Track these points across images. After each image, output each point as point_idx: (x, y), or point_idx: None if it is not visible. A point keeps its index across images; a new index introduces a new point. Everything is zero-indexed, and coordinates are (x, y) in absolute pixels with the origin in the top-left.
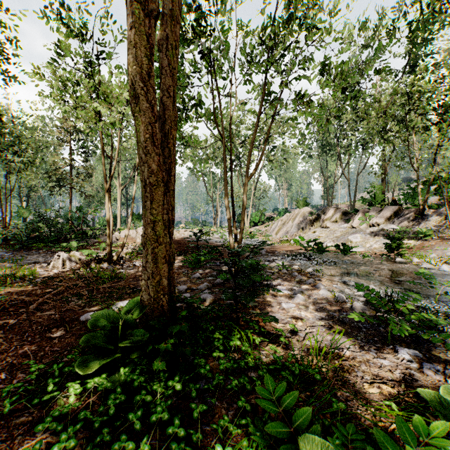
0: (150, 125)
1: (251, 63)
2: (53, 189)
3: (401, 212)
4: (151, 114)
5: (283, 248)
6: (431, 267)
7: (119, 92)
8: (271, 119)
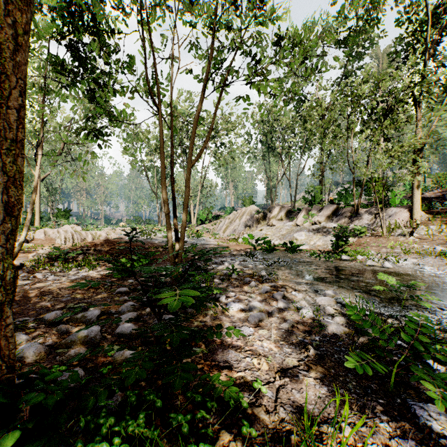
0: None
1: (194, 3)
2: None
3: (338, 211)
4: None
5: (231, 247)
6: (376, 264)
7: None
8: (220, 93)
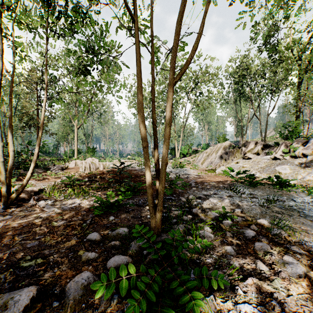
0: None
1: None
2: (23, 128)
3: None
4: None
5: (211, 178)
6: None
7: None
8: None
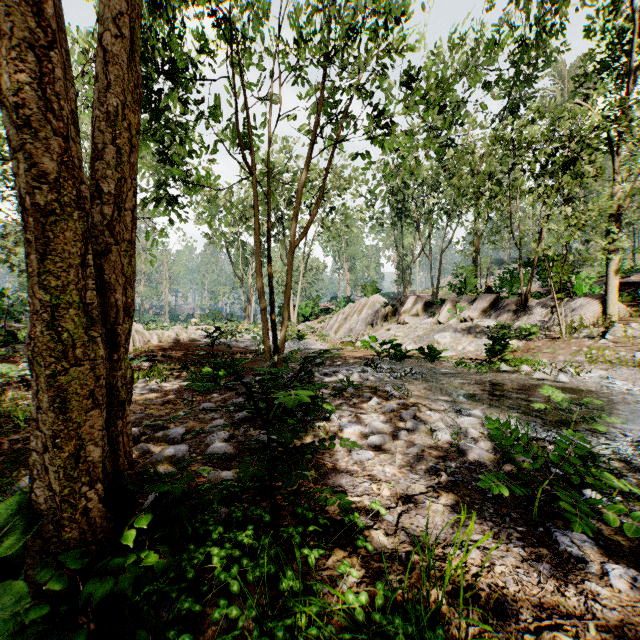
0: (30, 49)
1: (299, 45)
2: None
3: (499, 303)
4: (34, 21)
5: (347, 354)
6: (546, 377)
7: None
8: (332, 151)
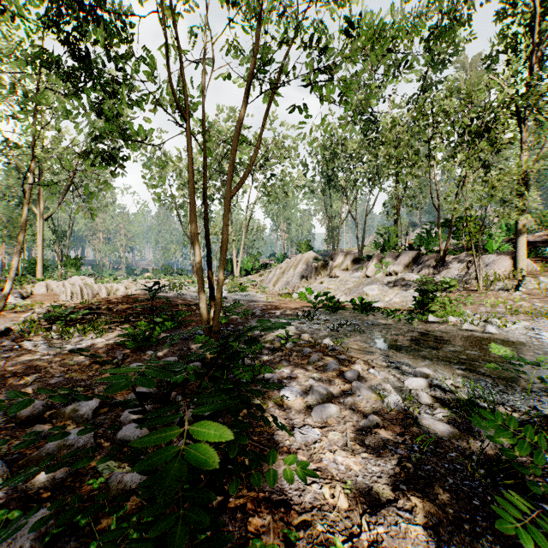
0: None
1: None
2: None
3: (420, 258)
4: None
5: (284, 305)
6: (475, 329)
7: None
8: (271, 97)
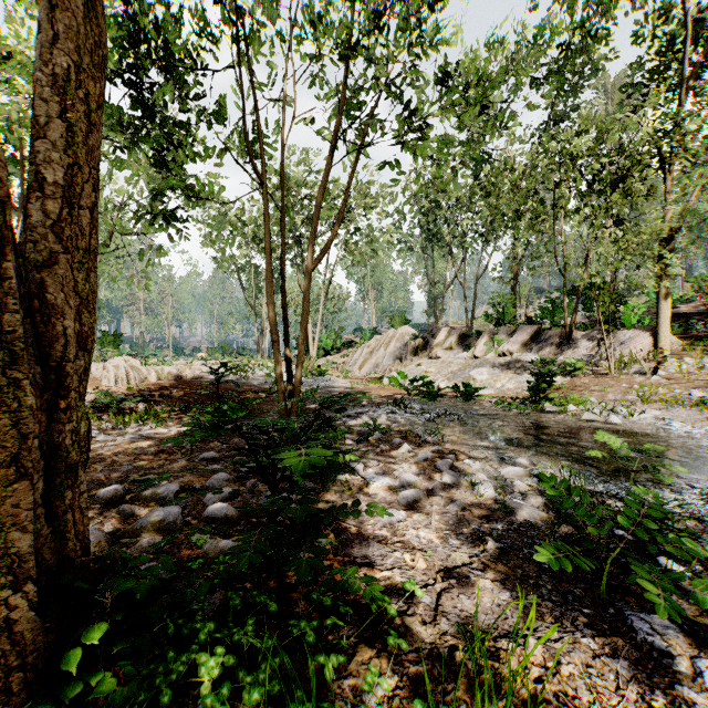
0: None
1: (317, 28)
2: None
3: (541, 335)
4: None
5: (372, 392)
6: (596, 419)
7: (15, 47)
8: (356, 157)
